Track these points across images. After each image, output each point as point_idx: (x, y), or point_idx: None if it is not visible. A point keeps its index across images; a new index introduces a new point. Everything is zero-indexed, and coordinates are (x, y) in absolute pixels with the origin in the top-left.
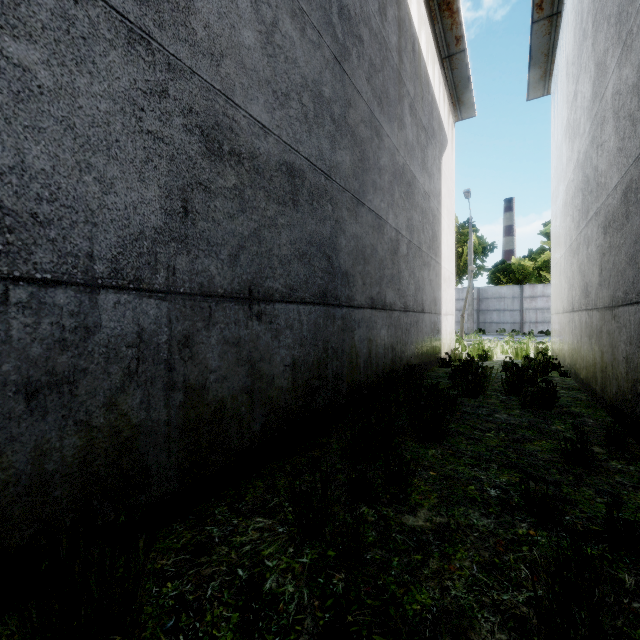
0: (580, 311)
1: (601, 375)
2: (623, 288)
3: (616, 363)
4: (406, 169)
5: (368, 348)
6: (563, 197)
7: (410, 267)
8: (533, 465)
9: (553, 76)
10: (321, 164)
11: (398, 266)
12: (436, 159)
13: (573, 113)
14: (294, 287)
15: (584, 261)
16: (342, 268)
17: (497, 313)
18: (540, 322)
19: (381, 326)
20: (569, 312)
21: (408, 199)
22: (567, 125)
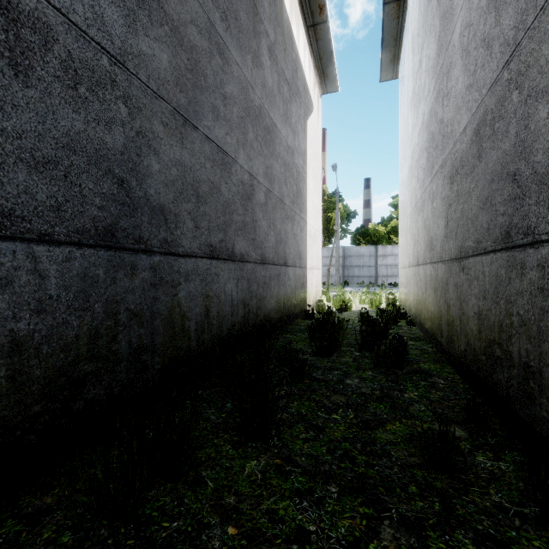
0: (425, 264)
1: (447, 328)
2: (474, 236)
3: (465, 318)
4: (264, 113)
5: (204, 306)
6: (409, 163)
7: (269, 217)
8: (386, 479)
9: (400, 60)
10: (101, 37)
11: (253, 214)
12: (301, 118)
13: (418, 81)
14: (16, 212)
15: (429, 216)
16: (152, 201)
17: (358, 268)
18: (390, 276)
19: (227, 279)
20: (414, 266)
21: (267, 145)
22: (413, 95)
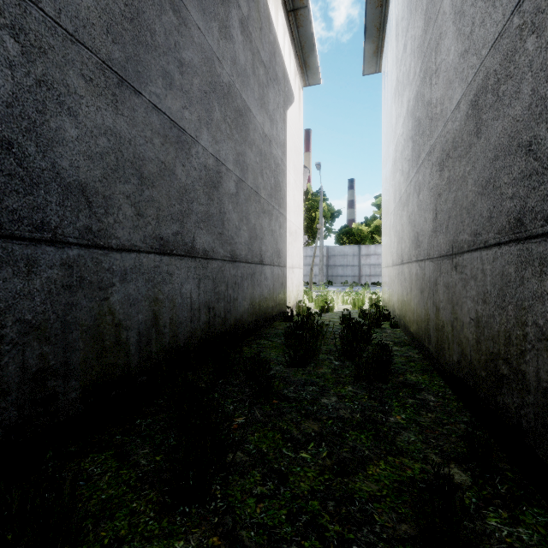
0: (410, 263)
1: (436, 334)
2: (471, 228)
3: (459, 324)
4: (235, 92)
5: (151, 312)
6: (393, 156)
7: (241, 210)
8: None
9: (384, 52)
10: None
11: (220, 204)
12: (280, 107)
13: (403, 67)
14: None
15: (415, 210)
16: (66, 176)
17: (342, 268)
18: (373, 275)
19: (184, 279)
20: (398, 265)
21: (238, 129)
22: (397, 85)
